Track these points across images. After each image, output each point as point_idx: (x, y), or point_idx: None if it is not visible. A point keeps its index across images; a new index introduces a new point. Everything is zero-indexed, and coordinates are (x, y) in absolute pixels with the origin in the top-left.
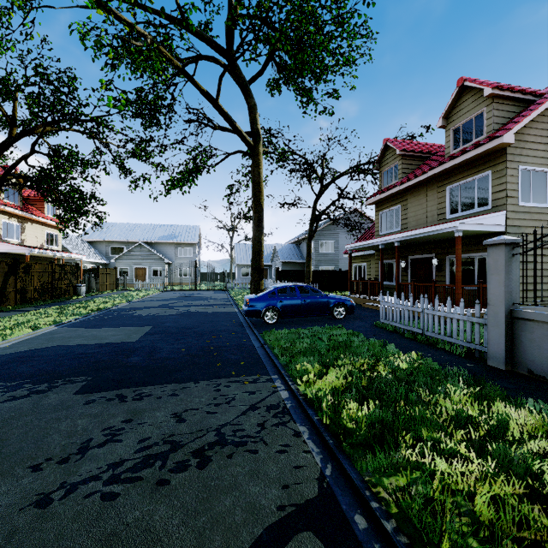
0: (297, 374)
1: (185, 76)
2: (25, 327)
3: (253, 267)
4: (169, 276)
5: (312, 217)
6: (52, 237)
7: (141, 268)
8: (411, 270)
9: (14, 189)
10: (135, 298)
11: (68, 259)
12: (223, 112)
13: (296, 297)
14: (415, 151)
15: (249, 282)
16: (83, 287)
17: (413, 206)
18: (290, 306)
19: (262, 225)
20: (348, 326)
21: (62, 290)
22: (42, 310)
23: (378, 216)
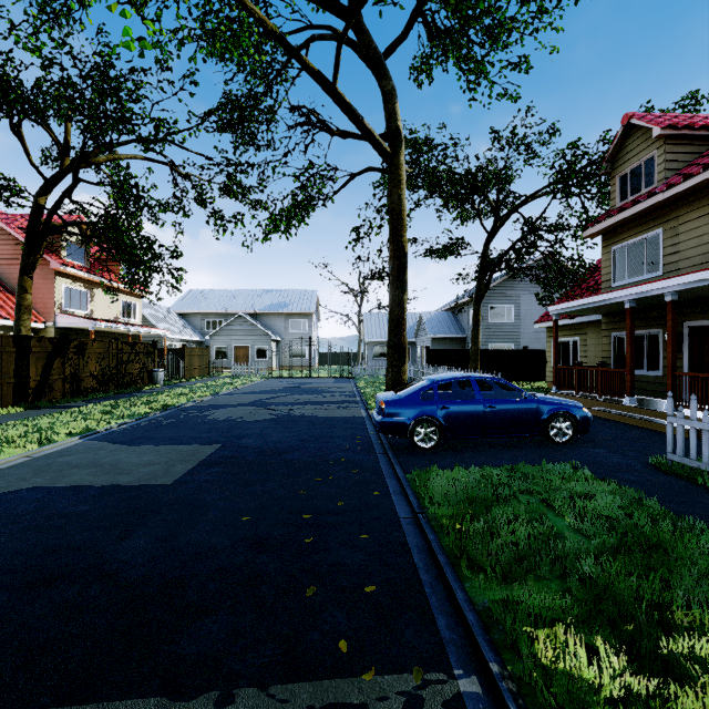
0: (553, 703)
1: (285, 48)
2: (33, 439)
3: (390, 345)
4: (278, 358)
5: (481, 268)
6: (130, 307)
7: (242, 347)
8: (689, 348)
9: (79, 245)
10: (225, 389)
11: (153, 336)
12: (343, 103)
13: (474, 400)
14: (693, 128)
15: (384, 366)
16: (160, 372)
17: (693, 228)
18: (463, 417)
19: (404, 278)
20: (593, 466)
21: (132, 377)
22: (90, 407)
23: (609, 254)
